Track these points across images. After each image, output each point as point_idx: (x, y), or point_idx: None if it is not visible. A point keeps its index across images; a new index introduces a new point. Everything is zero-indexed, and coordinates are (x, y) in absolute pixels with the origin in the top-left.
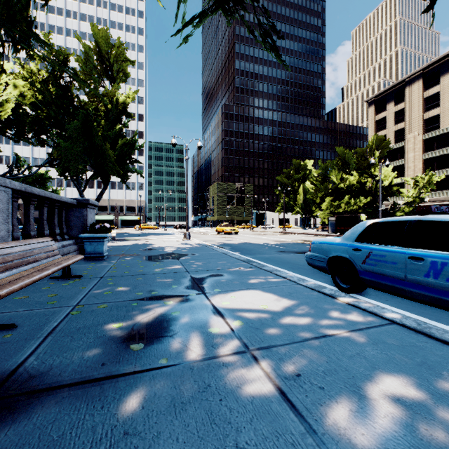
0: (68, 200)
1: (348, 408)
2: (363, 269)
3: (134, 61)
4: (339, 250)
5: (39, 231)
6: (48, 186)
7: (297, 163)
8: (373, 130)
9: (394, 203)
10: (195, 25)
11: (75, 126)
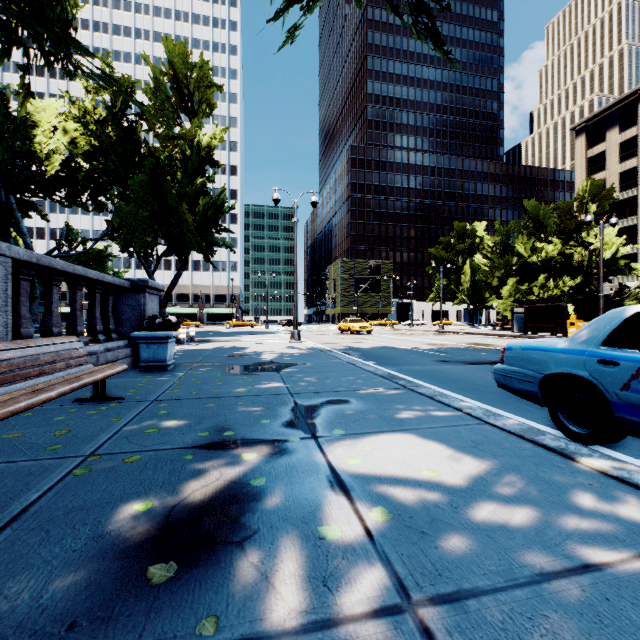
0: (115, 281)
1: None
2: (623, 400)
3: (221, 86)
4: (566, 363)
5: (70, 327)
6: (109, 267)
7: (460, 228)
8: (583, 173)
9: (621, 285)
10: (305, 6)
11: (140, 181)
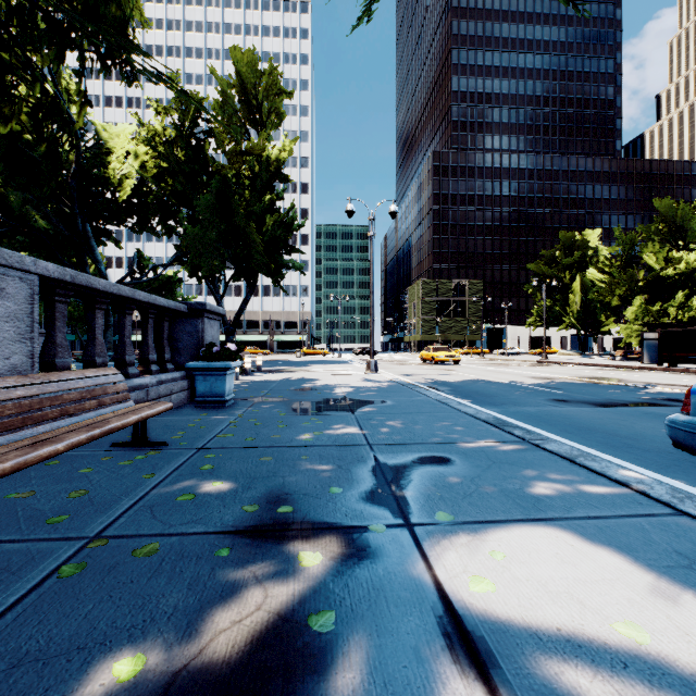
0: (170, 305)
1: None
2: None
3: (291, 93)
4: None
5: (118, 357)
6: (178, 294)
7: (568, 238)
8: None
9: None
10: None
11: (207, 201)
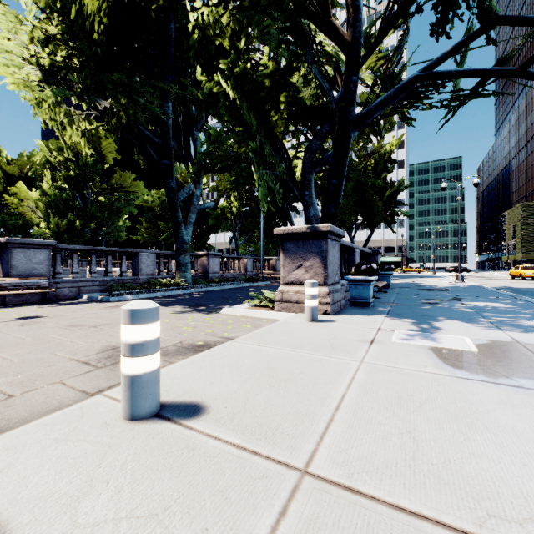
0: (369, 252)
1: (494, 314)
2: None
3: None
4: None
5: None
6: None
7: None
8: None
9: None
10: None
11: (351, 188)
